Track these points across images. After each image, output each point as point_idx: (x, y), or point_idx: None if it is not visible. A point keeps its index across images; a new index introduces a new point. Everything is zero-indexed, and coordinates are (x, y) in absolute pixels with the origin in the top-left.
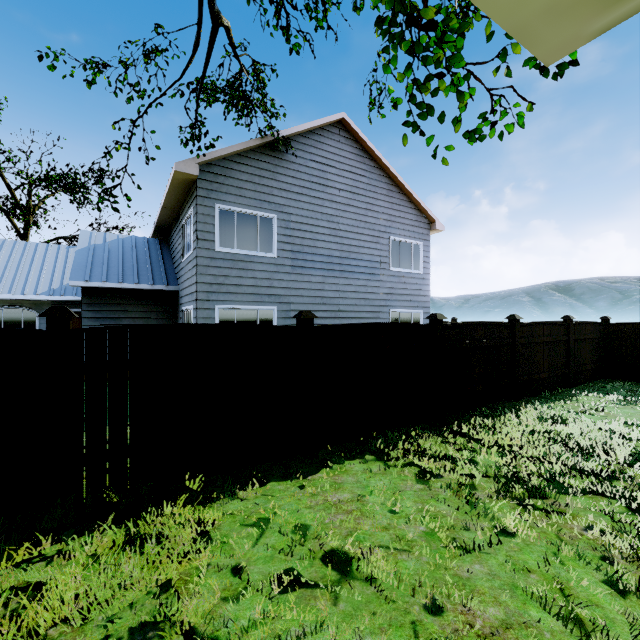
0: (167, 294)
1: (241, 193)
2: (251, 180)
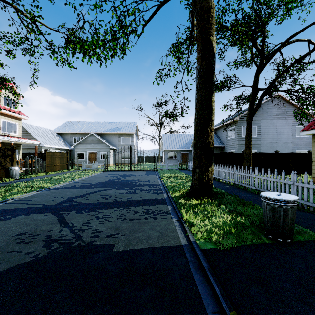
0: (221, 147)
1: None
2: None
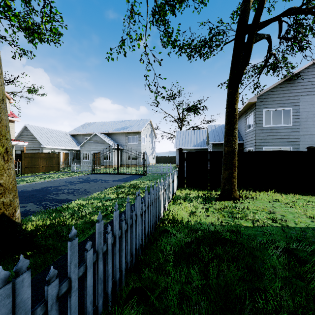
0: (238, 144)
1: (274, 103)
2: (278, 96)
